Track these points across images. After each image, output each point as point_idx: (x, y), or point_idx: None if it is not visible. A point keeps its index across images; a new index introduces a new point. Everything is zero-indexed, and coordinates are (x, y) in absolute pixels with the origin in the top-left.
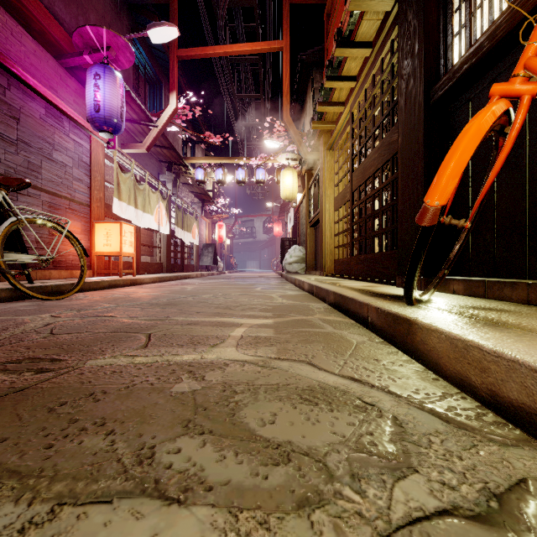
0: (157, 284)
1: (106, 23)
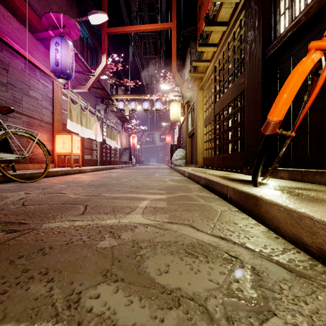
0: (94, 172)
1: (63, 12)
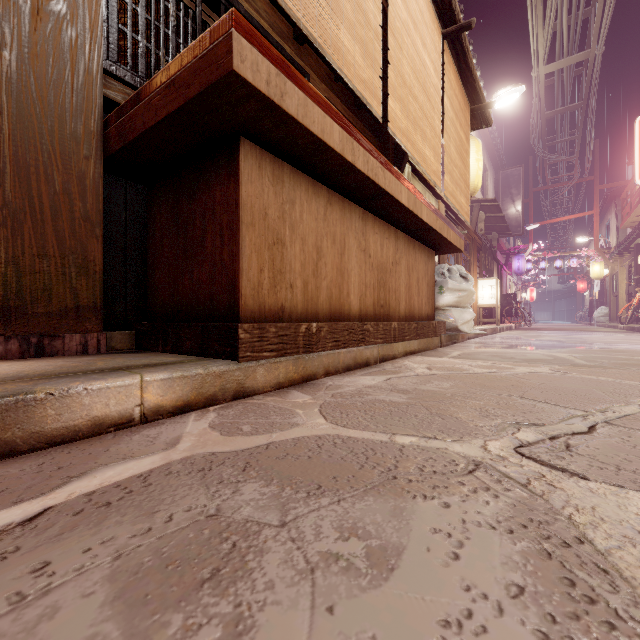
0: None
1: None
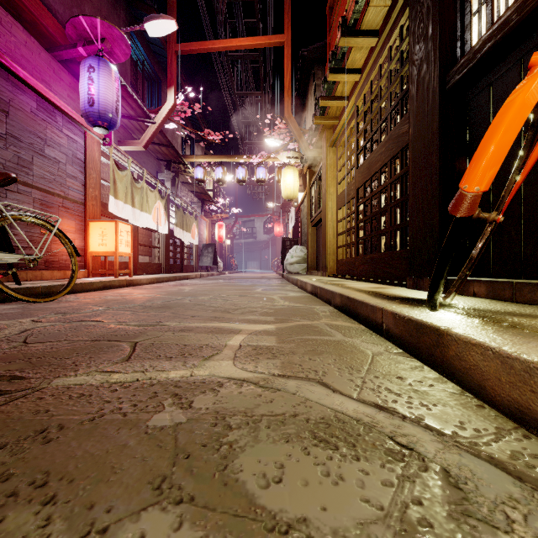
0: (154, 284)
1: (102, 16)
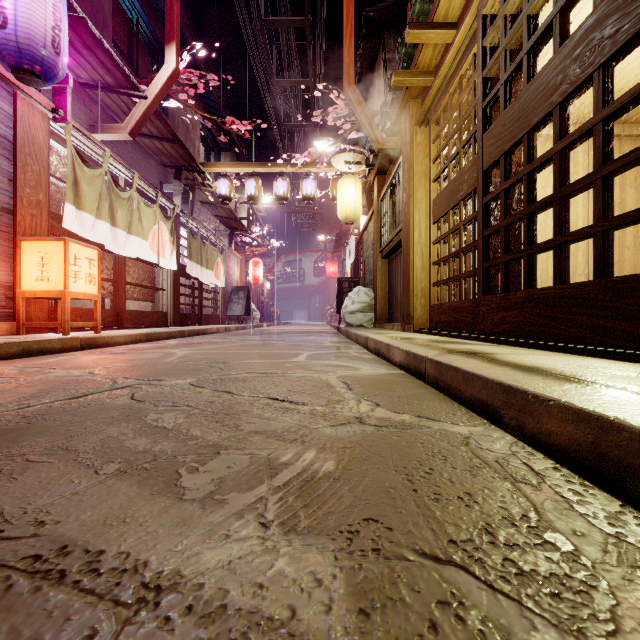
0: (138, 344)
1: None
